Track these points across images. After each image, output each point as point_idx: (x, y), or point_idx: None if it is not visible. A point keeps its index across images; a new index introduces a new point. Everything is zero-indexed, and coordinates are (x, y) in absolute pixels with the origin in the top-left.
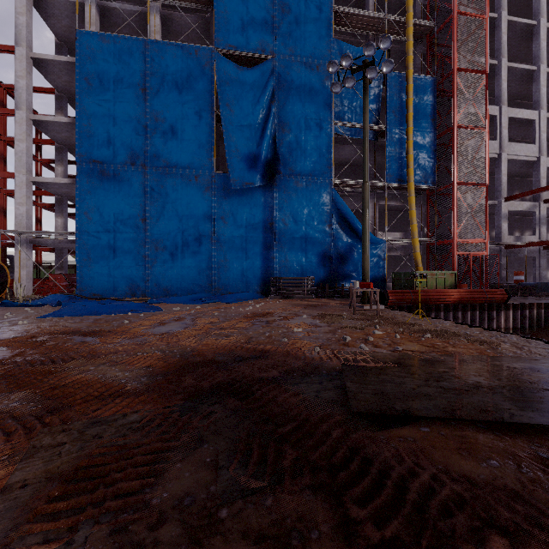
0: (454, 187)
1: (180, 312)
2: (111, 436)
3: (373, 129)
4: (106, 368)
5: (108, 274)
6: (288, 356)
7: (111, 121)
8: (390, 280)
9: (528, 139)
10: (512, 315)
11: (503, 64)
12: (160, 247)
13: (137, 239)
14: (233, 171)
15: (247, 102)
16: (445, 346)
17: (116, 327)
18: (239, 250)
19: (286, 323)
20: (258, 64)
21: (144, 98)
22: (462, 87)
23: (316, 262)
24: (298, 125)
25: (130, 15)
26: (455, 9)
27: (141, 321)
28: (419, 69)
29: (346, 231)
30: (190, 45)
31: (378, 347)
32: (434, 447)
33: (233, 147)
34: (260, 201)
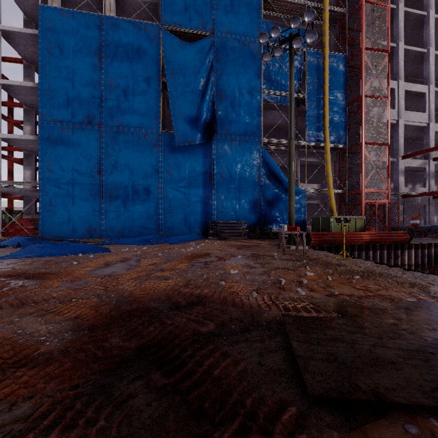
0: (362, 146)
1: (127, 253)
2: None
3: (295, 98)
4: (31, 319)
5: (68, 218)
6: (225, 303)
7: (71, 85)
8: (308, 224)
9: (419, 109)
10: (414, 253)
11: (400, 47)
12: (114, 195)
13: (93, 188)
14: (177, 131)
15: (189, 72)
16: (378, 289)
17: (63, 268)
18: (183, 198)
19: (222, 264)
20: (199, 40)
21: (100, 66)
22: (369, 63)
23: (248, 208)
24: (233, 92)
25: None
26: None
27: (89, 262)
28: (332, 49)
29: (273, 182)
30: (140, 22)
31: (314, 291)
32: None
33: (177, 110)
34: (200, 156)
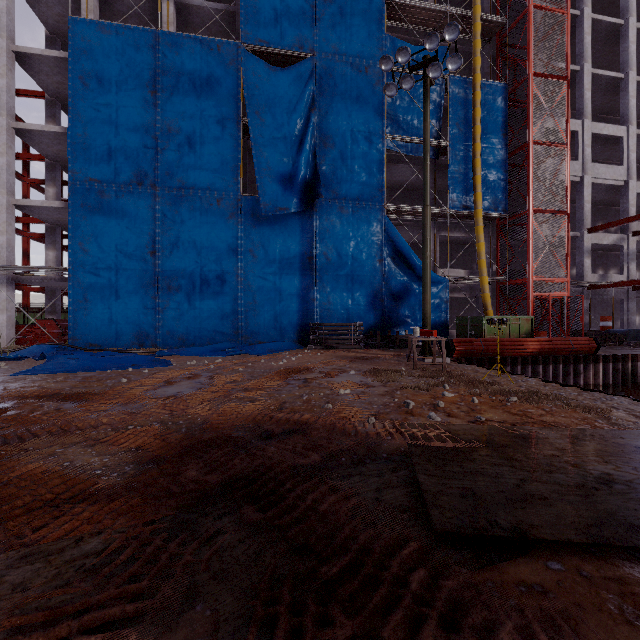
0: (529, 215)
1: (195, 367)
2: (45, 585)
3: (433, 145)
4: (79, 450)
5: (109, 319)
6: (333, 431)
7: (113, 130)
8: (452, 327)
9: (613, 160)
10: (602, 369)
11: (585, 70)
12: (174, 286)
13: (145, 276)
14: (264, 194)
15: (281, 110)
16: (541, 414)
17: (109, 387)
18: (271, 289)
19: (329, 382)
20: (295, 64)
21: (154, 102)
22: (539, 96)
23: (364, 304)
24: (344, 139)
25: (138, 2)
26: (530, 2)
27: (143, 379)
28: (487, 75)
29: (400, 267)
30: (211, 39)
31: (453, 417)
32: (581, 606)
33: (264, 165)
34: (297, 230)
